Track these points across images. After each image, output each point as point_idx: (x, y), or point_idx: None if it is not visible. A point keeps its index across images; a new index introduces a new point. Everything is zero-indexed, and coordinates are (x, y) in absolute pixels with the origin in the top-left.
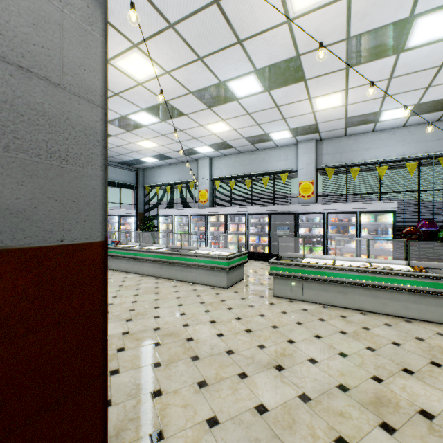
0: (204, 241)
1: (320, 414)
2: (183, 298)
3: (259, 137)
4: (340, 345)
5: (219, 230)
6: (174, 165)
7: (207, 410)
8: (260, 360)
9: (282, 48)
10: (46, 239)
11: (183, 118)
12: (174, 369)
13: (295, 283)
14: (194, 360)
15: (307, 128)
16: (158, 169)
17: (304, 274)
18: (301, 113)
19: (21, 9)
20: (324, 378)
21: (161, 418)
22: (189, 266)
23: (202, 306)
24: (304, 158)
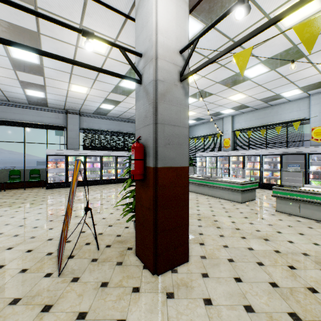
0: (227, 174)
1: (283, 258)
2: (212, 204)
3: (271, 97)
4: (317, 240)
5: (238, 167)
6: (206, 123)
7: (223, 243)
8: (255, 235)
9: (280, 45)
10: (177, 165)
11: (212, 96)
12: (208, 229)
13: (293, 203)
14: (218, 228)
15: (317, 84)
16: (196, 127)
17: (300, 197)
18: (308, 76)
19: (174, 112)
20: (294, 249)
21: (203, 240)
22: (216, 187)
23: (223, 209)
24: (317, 107)
